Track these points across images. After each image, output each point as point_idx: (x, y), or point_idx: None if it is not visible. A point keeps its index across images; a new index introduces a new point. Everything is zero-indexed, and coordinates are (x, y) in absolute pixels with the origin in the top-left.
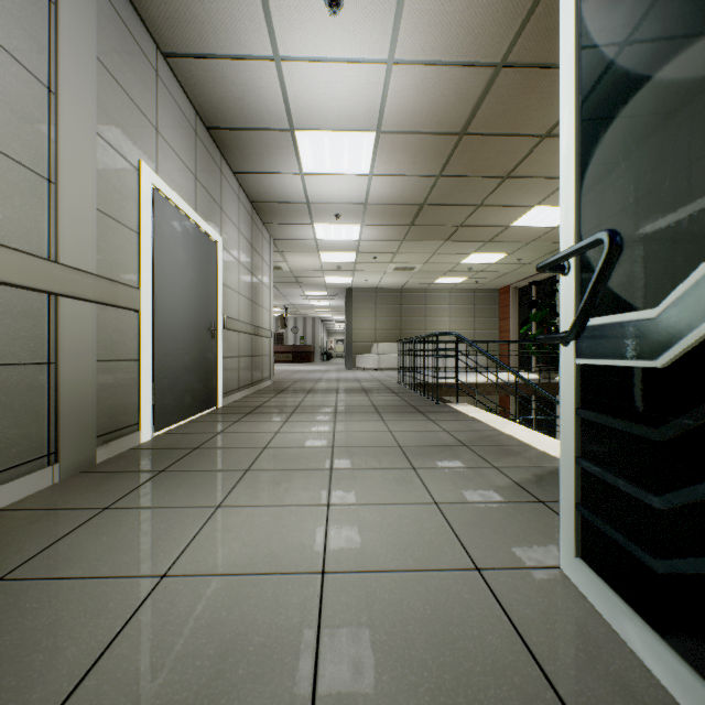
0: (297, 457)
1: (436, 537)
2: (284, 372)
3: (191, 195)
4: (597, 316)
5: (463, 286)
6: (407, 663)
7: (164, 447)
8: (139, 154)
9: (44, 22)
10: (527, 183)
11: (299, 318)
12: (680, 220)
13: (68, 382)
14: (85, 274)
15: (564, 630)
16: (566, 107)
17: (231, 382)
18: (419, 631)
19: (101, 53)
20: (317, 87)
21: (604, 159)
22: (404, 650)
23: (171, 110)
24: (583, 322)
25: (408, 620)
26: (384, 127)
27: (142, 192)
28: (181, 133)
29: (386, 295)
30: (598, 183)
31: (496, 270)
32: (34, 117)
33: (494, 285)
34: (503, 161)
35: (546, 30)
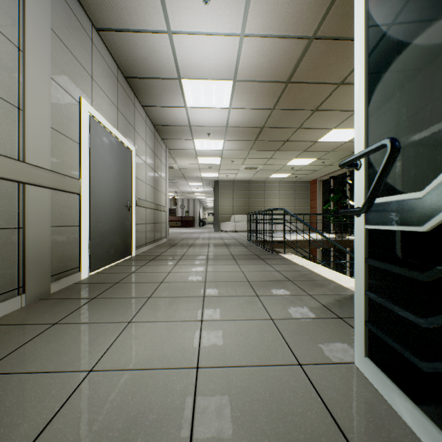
0: (182, 289)
1: (272, 342)
2: (175, 233)
3: (114, 120)
4: (380, 197)
5: (288, 179)
6: (253, 433)
7: (96, 282)
8: (80, 93)
9: (15, 4)
10: (328, 114)
11: (184, 199)
12: (439, 131)
13: (32, 240)
14: (43, 170)
15: (359, 408)
16: (358, 58)
17: (141, 240)
18: (261, 409)
19: (54, 26)
20: (195, 51)
21: (384, 92)
22: (251, 423)
23: (101, 65)
24: (371, 200)
25: (254, 401)
26: (238, 77)
27: (82, 117)
28: (108, 80)
29: (239, 185)
30: (381, 108)
31: (308, 169)
32: (8, 66)
33: (307, 179)
34: (314, 100)
35: (342, 15)
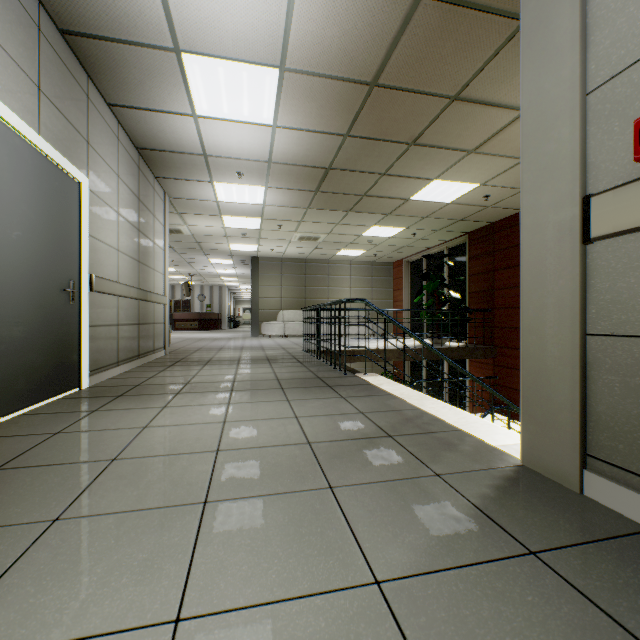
0: (158, 478)
1: None
2: (186, 341)
3: (28, 108)
4: None
5: (362, 259)
6: None
7: None
8: None
9: None
10: (430, 153)
11: (205, 286)
12: None
13: None
14: None
15: None
16: None
17: (106, 356)
18: None
19: None
20: None
21: None
22: None
23: None
24: None
25: None
26: (289, 62)
27: None
28: (7, 16)
29: (291, 265)
30: None
31: (393, 244)
32: None
33: (389, 259)
34: (411, 124)
35: None
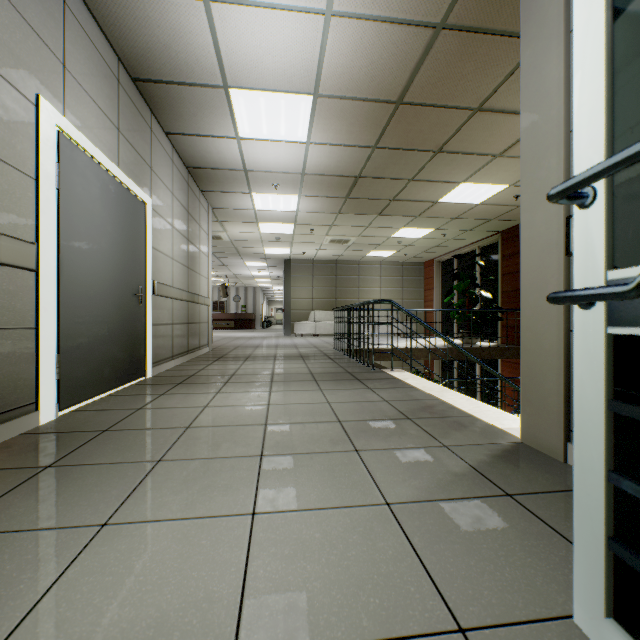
0: (224, 440)
1: (395, 565)
2: (225, 339)
3: (112, 148)
4: None
5: (392, 259)
6: None
7: (66, 430)
8: (37, 87)
9: None
10: (456, 159)
11: (240, 288)
12: None
13: None
14: None
15: None
16: None
17: (164, 351)
18: None
19: None
20: (251, 38)
21: None
22: None
23: (84, 48)
24: None
25: None
26: (322, 90)
27: (41, 132)
28: (98, 77)
29: (322, 266)
30: None
31: (423, 244)
32: None
33: (420, 259)
34: (436, 134)
35: None
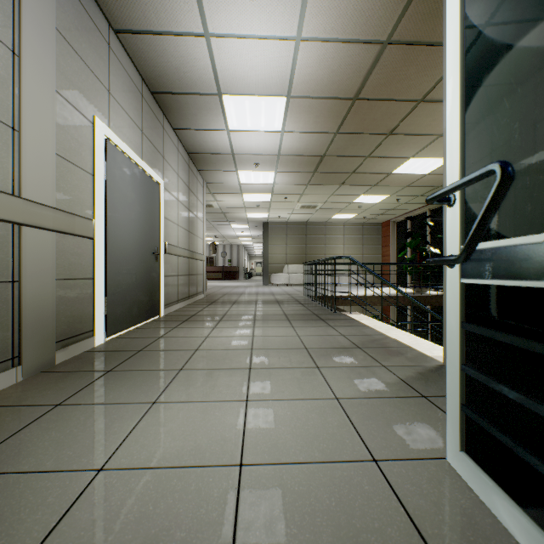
0: (223, 358)
1: (338, 429)
2: (215, 288)
3: (138, 146)
4: (481, 241)
5: (354, 221)
6: None
7: (114, 350)
8: (93, 111)
9: None
10: (405, 139)
11: (227, 245)
12: None
13: (30, 297)
14: (45, 208)
15: (455, 522)
16: (452, 60)
17: (172, 296)
18: (325, 524)
19: (60, 25)
20: (240, 59)
21: (488, 102)
22: None
23: (121, 76)
24: (473, 246)
25: (315, 513)
26: (293, 92)
27: (96, 141)
28: (129, 95)
29: (294, 227)
30: (483, 124)
31: (380, 208)
32: None
33: (378, 220)
34: (387, 121)
35: (423, 13)
